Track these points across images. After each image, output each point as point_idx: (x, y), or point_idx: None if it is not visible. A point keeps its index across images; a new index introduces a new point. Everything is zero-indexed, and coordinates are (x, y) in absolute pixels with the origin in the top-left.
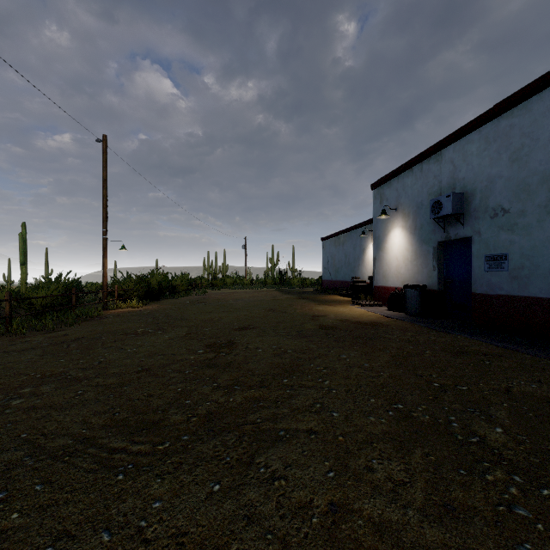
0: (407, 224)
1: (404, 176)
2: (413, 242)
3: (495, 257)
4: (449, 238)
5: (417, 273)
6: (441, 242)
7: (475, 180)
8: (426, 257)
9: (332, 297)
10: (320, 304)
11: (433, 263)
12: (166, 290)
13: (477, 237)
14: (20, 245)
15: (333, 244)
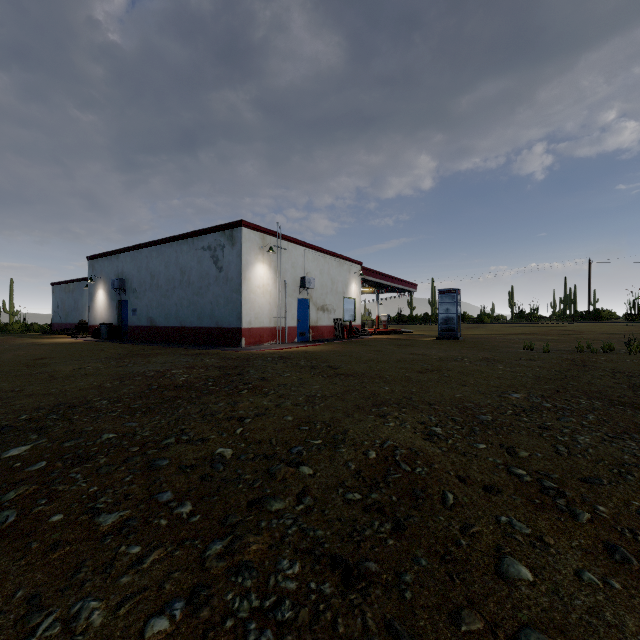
0: (106, 288)
1: (104, 260)
2: (109, 299)
3: (134, 310)
4: (121, 299)
5: (110, 317)
6: (120, 301)
7: (129, 274)
8: (114, 308)
9: (56, 336)
10: (42, 339)
11: (116, 311)
12: None
13: (130, 300)
14: None
15: (63, 290)
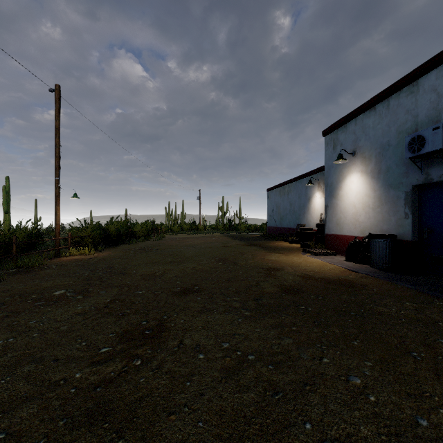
0: (368, 168)
1: (364, 117)
2: (376, 187)
3: None
4: (429, 180)
5: (381, 221)
6: (415, 186)
7: None
8: (395, 203)
9: (280, 244)
10: (271, 252)
11: (405, 210)
12: (123, 237)
13: None
14: (3, 196)
15: (277, 194)
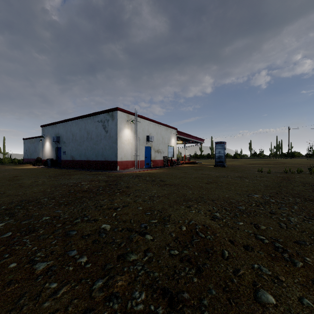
0: (50, 141)
1: (49, 127)
2: (51, 146)
3: (64, 152)
4: (58, 146)
5: (52, 155)
6: (57, 147)
7: (61, 134)
8: (54, 151)
9: (25, 165)
10: (18, 166)
11: (55, 153)
12: None
13: (62, 147)
14: None
15: (29, 142)
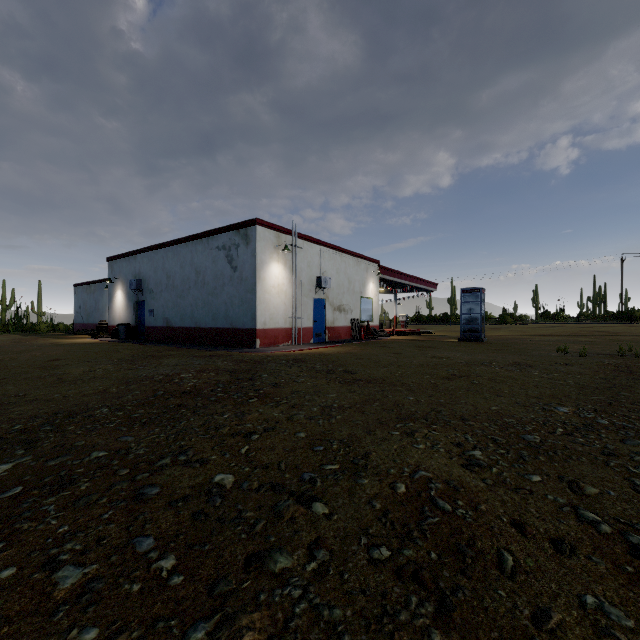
0: (124, 289)
1: (123, 261)
2: (127, 300)
3: (151, 310)
4: (139, 300)
5: (128, 317)
6: (137, 301)
7: (146, 275)
8: (131, 308)
9: (77, 336)
10: (63, 339)
11: (134, 312)
12: None
13: (147, 301)
14: None
15: (85, 291)
